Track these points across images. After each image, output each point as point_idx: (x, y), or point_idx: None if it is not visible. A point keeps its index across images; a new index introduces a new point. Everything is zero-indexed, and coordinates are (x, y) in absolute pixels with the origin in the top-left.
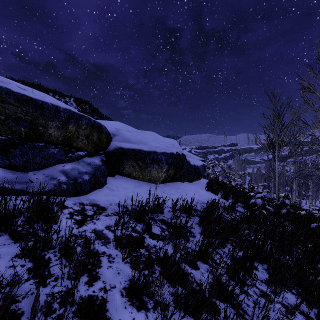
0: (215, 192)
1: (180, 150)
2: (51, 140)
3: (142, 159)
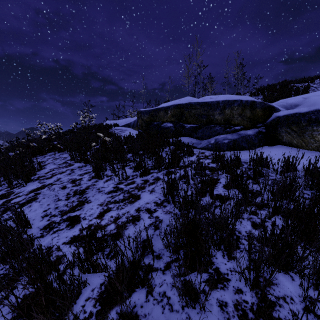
0: None
1: None
2: (218, 122)
3: (296, 123)
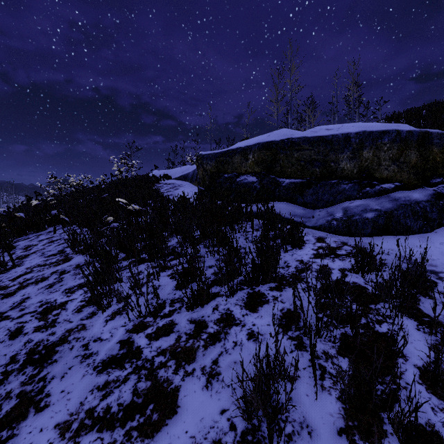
0: None
1: None
2: (345, 175)
3: None
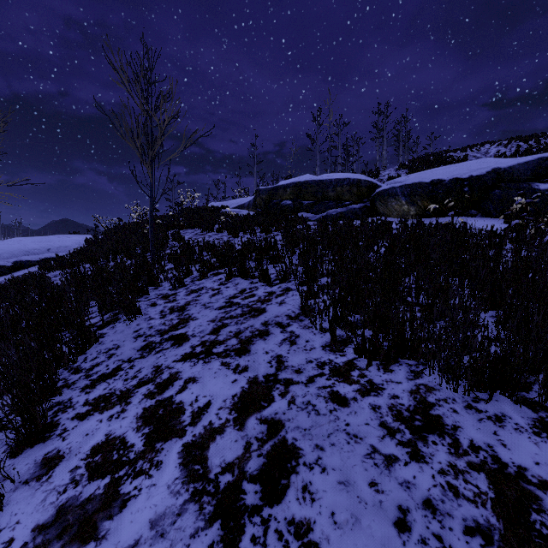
0: None
1: (470, 173)
2: (331, 198)
3: (382, 197)
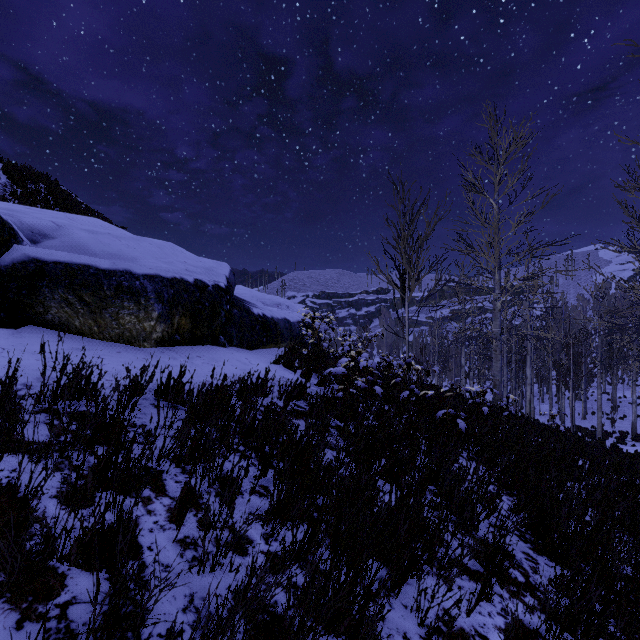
0: (290, 366)
1: (218, 279)
2: None
3: (91, 286)
